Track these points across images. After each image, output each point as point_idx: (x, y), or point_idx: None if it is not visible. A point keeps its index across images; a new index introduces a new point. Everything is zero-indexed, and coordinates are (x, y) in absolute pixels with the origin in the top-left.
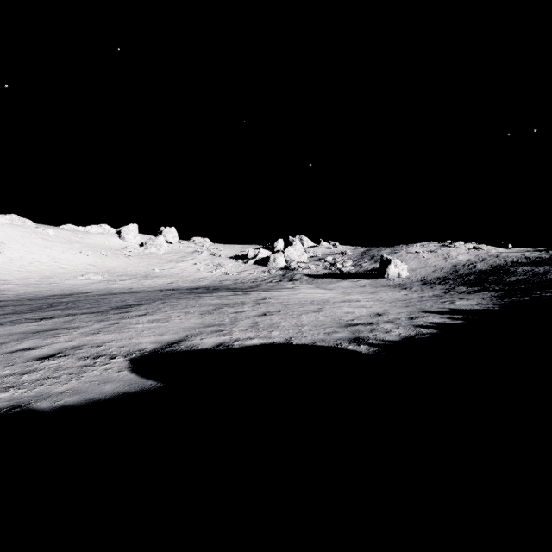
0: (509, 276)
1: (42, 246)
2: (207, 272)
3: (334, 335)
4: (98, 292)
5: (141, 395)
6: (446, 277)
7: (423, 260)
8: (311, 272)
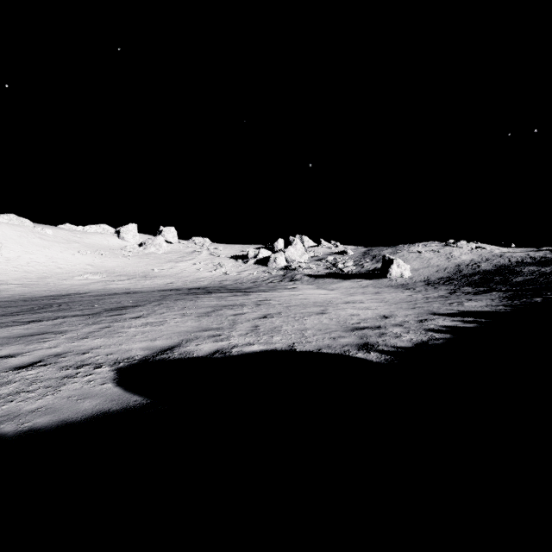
0: (515, 276)
1: (40, 245)
2: (207, 272)
3: (340, 340)
4: (96, 293)
5: (122, 415)
6: (450, 277)
7: (426, 260)
8: (312, 272)
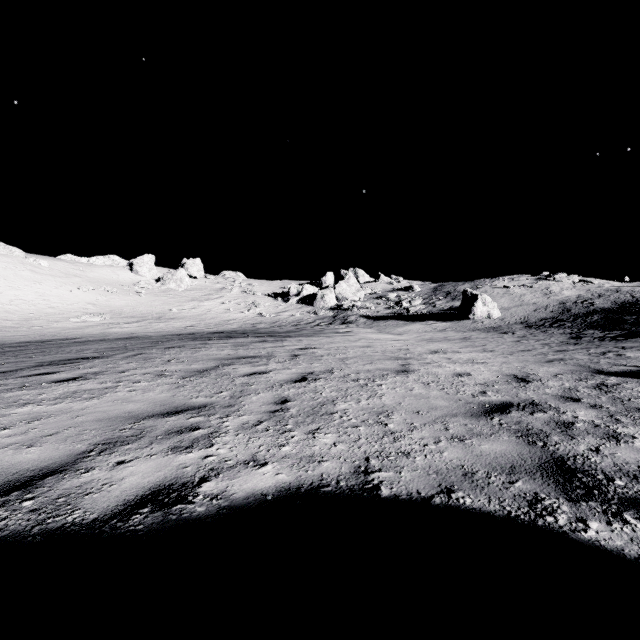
0: None
1: (30, 280)
2: (237, 312)
3: (481, 447)
4: (87, 338)
5: None
6: (556, 317)
7: (517, 297)
8: (370, 312)
